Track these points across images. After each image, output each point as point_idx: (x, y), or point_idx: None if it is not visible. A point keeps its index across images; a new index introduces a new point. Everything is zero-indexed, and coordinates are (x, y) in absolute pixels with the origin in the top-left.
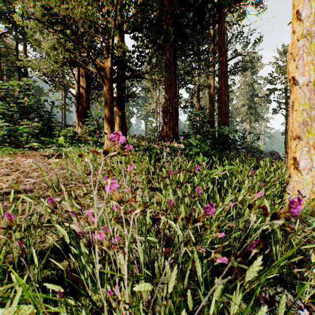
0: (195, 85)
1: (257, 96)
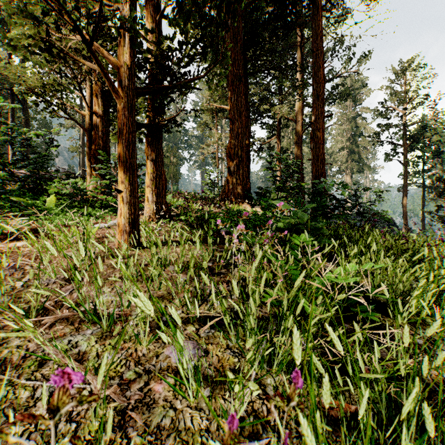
0: (274, 118)
1: (362, 135)
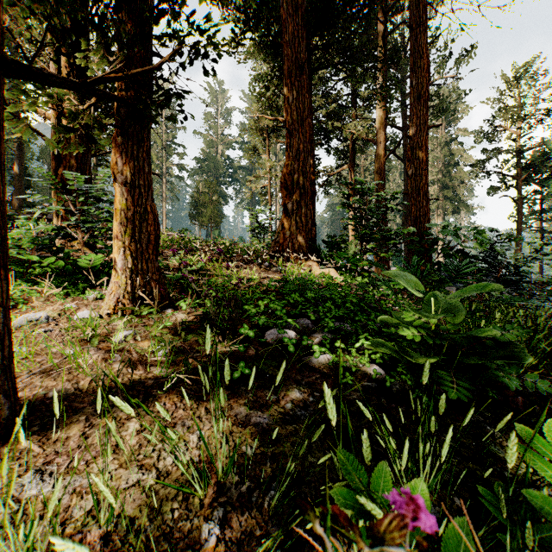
0: (345, 140)
1: (457, 166)
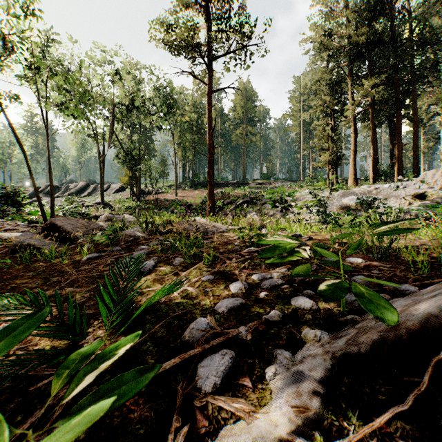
0: None
1: None
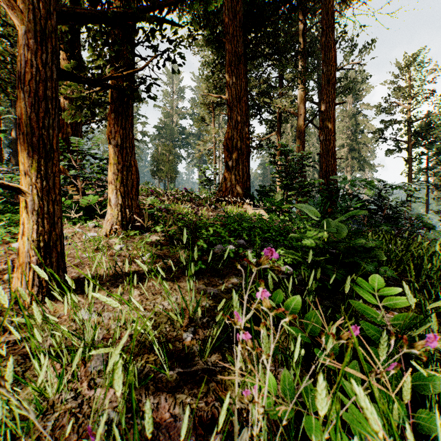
0: (273, 113)
1: (362, 133)
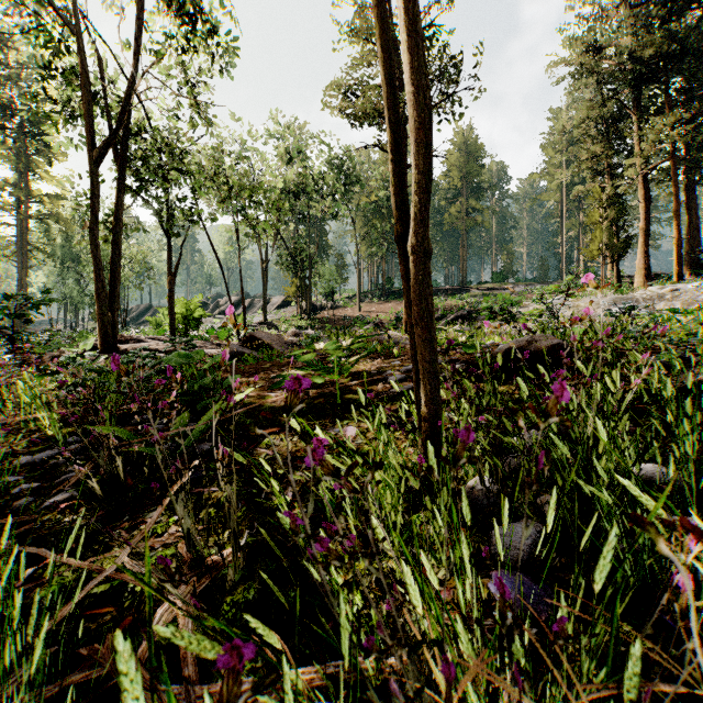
0: None
1: None
